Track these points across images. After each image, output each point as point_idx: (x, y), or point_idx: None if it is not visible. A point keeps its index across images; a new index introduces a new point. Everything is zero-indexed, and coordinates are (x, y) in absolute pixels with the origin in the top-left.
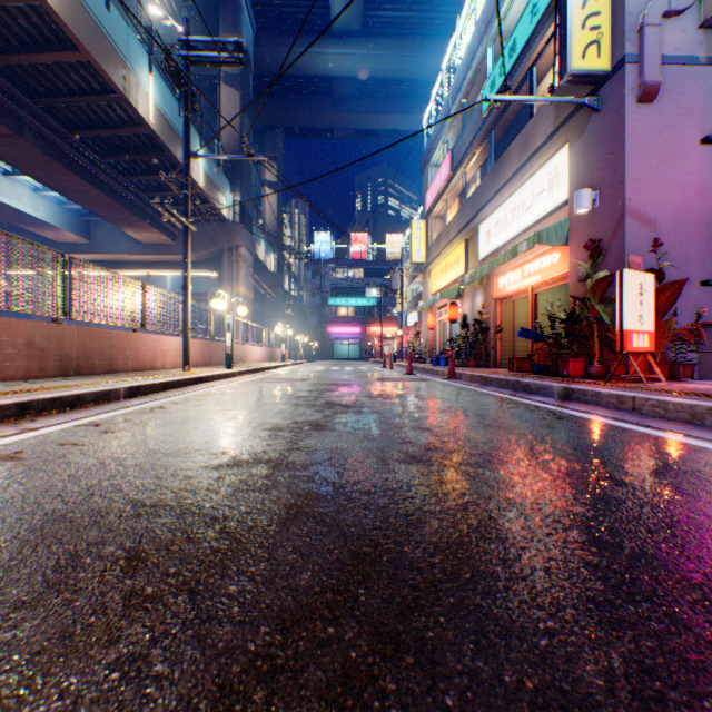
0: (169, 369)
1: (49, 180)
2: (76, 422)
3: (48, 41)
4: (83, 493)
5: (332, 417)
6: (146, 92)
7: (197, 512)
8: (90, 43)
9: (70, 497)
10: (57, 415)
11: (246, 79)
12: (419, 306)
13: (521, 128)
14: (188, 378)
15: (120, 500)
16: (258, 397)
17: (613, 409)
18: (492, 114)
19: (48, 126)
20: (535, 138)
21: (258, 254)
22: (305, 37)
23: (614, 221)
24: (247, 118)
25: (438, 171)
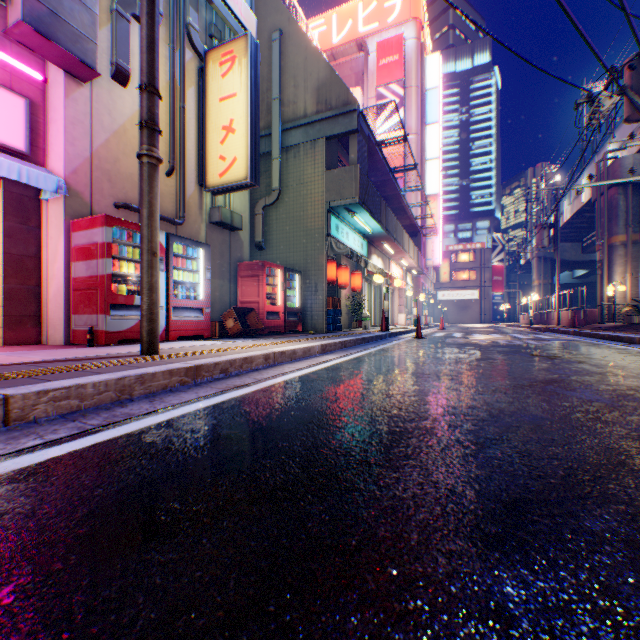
0: None
1: None
2: None
3: None
4: None
5: None
6: None
7: None
8: None
9: None
10: None
11: None
12: None
13: None
14: None
15: None
16: None
17: None
18: None
19: None
20: None
21: None
22: None
23: None
24: None
25: None
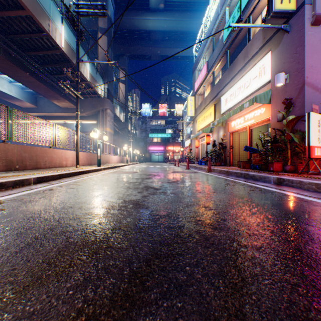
0: (69, 167)
1: (15, 76)
2: None
3: (10, 5)
4: None
5: (147, 197)
6: (60, 33)
7: None
8: (30, 6)
9: None
10: None
11: (110, 31)
12: (191, 136)
13: (243, 48)
14: (74, 172)
15: None
16: (108, 183)
17: (313, 192)
18: (228, 41)
19: (12, 49)
20: (252, 50)
21: (116, 113)
22: (137, 11)
23: (298, 89)
24: (110, 49)
25: (201, 72)
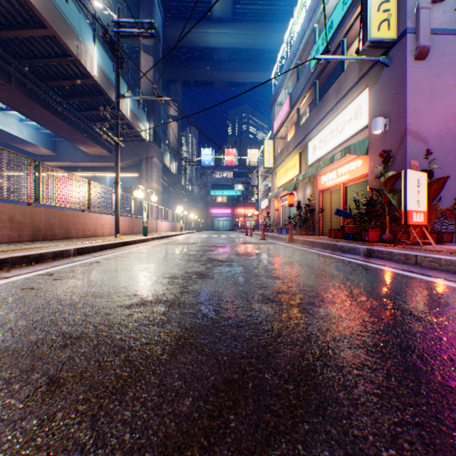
0: (106, 236)
1: (29, 114)
2: (37, 272)
3: (27, 22)
4: (28, 327)
5: (211, 269)
6: (91, 56)
7: (109, 343)
8: (55, 24)
9: (18, 330)
10: (25, 267)
11: (157, 49)
12: (269, 195)
13: (336, 79)
14: (117, 242)
15: (54, 332)
16: (163, 255)
17: (402, 263)
18: (317, 70)
19: (28, 78)
20: (346, 85)
21: (165, 162)
22: (195, 22)
23: (399, 138)
24: (158, 74)
25: (281, 108)
